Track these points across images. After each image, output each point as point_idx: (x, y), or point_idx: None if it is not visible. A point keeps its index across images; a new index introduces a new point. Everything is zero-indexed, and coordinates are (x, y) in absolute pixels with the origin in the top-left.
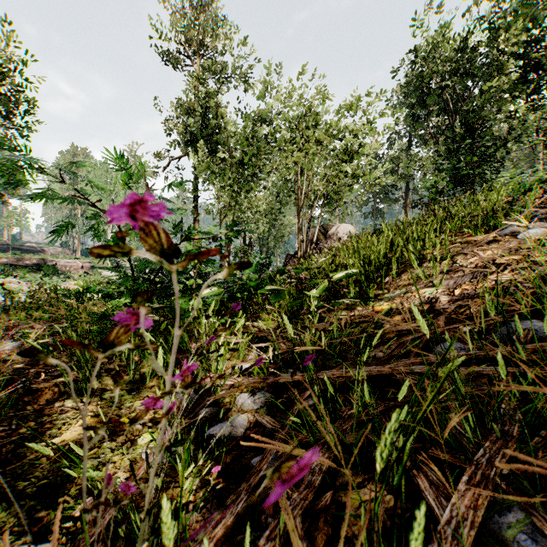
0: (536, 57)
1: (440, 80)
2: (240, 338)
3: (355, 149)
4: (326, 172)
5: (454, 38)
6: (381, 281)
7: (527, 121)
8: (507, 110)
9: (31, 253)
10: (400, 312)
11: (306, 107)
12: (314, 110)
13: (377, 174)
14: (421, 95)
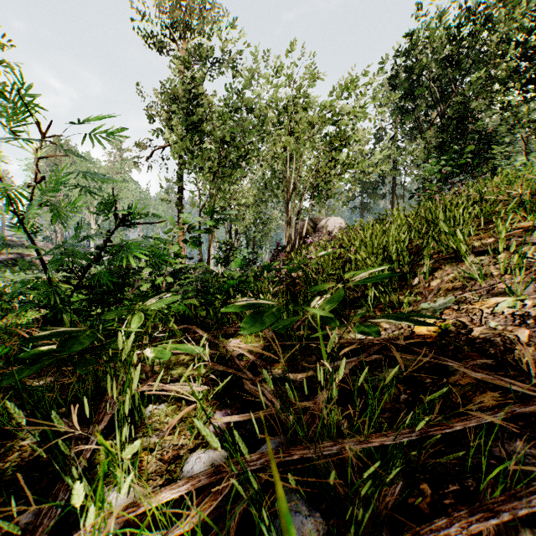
0: (530, 47)
1: (430, 72)
2: (199, 383)
3: (348, 135)
4: (318, 158)
5: (445, 29)
6: (407, 283)
7: (520, 113)
8: (500, 101)
9: (11, 247)
10: (469, 340)
11: (295, 88)
12: (304, 90)
13: (370, 163)
14: (411, 86)
